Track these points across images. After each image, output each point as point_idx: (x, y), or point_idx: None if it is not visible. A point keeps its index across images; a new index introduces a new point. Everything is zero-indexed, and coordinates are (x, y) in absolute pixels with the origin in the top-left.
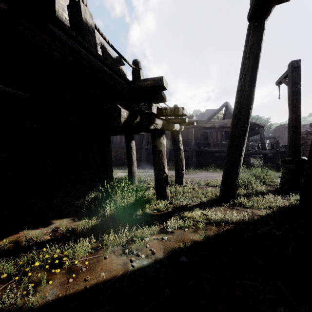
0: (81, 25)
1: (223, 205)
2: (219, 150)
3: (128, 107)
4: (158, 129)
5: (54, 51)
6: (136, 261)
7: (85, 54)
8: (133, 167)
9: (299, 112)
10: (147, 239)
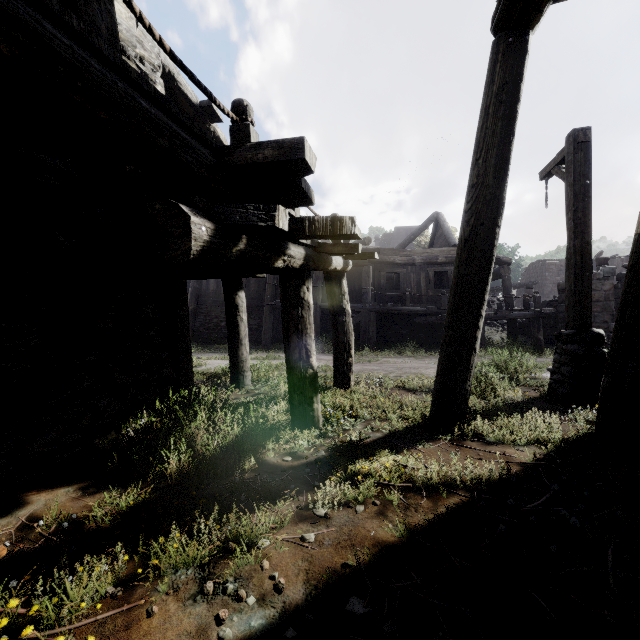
0: None
1: (439, 439)
2: (424, 310)
3: (213, 213)
4: (294, 269)
5: None
6: (232, 617)
7: (68, 46)
8: (242, 350)
9: (588, 237)
10: (266, 542)
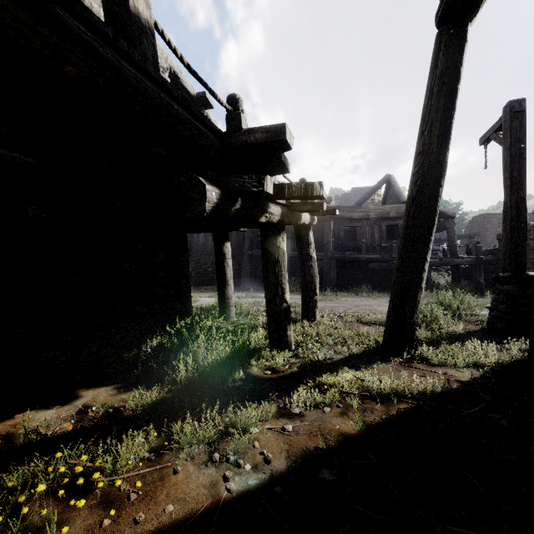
0: (127, 19)
1: (390, 361)
2: (377, 258)
3: (219, 182)
4: (273, 223)
5: (66, 64)
6: (234, 477)
7: (133, 74)
8: (228, 289)
9: (523, 193)
10: (256, 429)
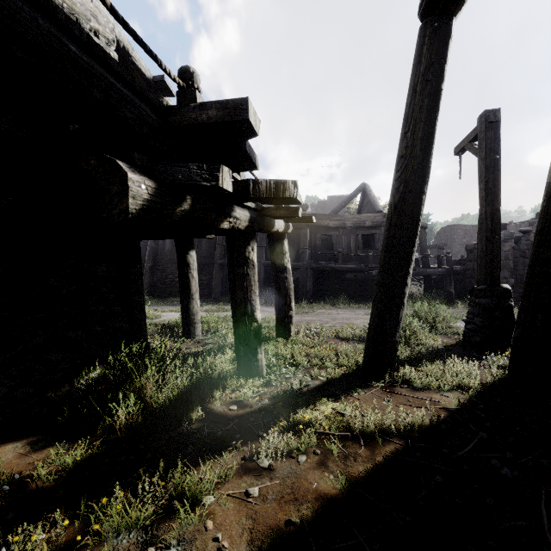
0: None
1: (372, 386)
2: (353, 268)
3: (154, 171)
4: (240, 230)
5: None
6: None
7: None
8: (193, 304)
9: (497, 204)
10: (211, 498)
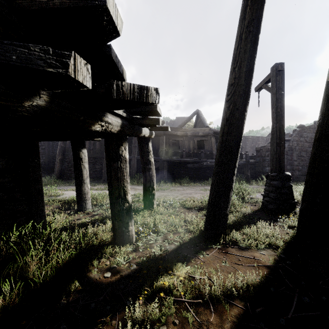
0: None
1: (211, 248)
2: (192, 160)
3: None
4: (113, 133)
5: None
6: None
7: None
8: (84, 186)
9: (283, 122)
10: None
